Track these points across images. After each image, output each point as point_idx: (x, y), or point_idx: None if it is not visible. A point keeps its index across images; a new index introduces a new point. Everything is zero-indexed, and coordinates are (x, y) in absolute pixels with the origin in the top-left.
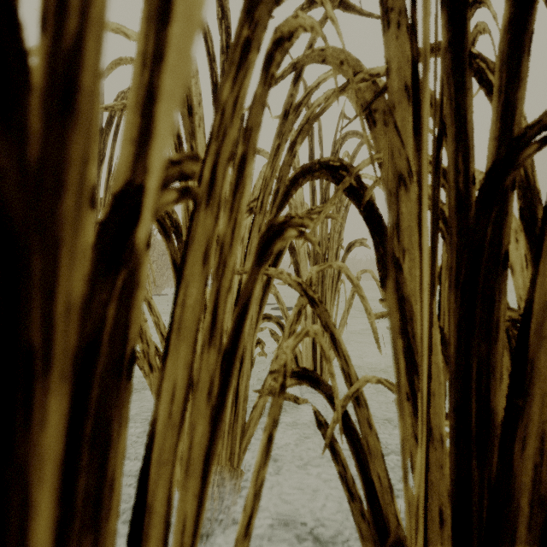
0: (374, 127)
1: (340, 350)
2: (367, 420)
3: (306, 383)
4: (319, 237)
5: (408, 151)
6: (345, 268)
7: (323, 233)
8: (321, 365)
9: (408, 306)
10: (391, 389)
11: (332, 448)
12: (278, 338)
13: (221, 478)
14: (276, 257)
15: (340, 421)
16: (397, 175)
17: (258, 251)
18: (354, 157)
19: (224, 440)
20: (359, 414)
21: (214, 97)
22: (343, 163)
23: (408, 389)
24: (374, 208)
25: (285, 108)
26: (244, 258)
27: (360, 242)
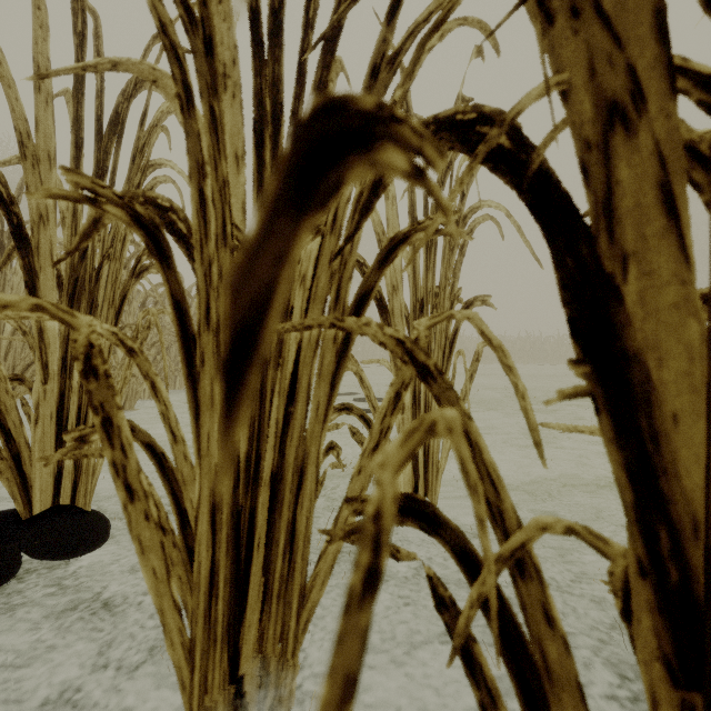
0: (550, 27)
1: (481, 464)
2: (541, 608)
3: (413, 523)
4: (422, 291)
5: (630, 51)
6: (477, 319)
7: (428, 285)
8: (426, 479)
9: (639, 371)
10: (597, 547)
11: (466, 653)
12: (362, 439)
13: (267, 673)
14: (358, 305)
15: (495, 621)
16: (605, 106)
17: (294, 164)
18: (472, 176)
19: (271, 610)
20: (523, 594)
21: (253, 32)
22: (482, 111)
23: (641, 550)
24: (552, 181)
25: (374, 61)
26: (306, 308)
27: (481, 300)
